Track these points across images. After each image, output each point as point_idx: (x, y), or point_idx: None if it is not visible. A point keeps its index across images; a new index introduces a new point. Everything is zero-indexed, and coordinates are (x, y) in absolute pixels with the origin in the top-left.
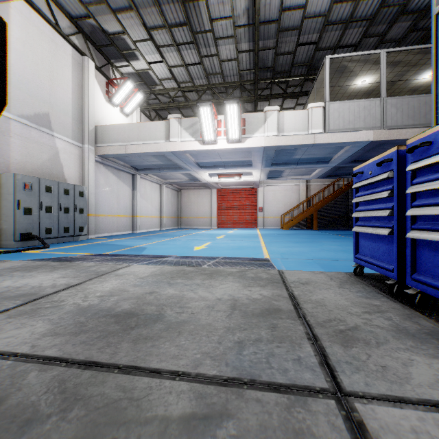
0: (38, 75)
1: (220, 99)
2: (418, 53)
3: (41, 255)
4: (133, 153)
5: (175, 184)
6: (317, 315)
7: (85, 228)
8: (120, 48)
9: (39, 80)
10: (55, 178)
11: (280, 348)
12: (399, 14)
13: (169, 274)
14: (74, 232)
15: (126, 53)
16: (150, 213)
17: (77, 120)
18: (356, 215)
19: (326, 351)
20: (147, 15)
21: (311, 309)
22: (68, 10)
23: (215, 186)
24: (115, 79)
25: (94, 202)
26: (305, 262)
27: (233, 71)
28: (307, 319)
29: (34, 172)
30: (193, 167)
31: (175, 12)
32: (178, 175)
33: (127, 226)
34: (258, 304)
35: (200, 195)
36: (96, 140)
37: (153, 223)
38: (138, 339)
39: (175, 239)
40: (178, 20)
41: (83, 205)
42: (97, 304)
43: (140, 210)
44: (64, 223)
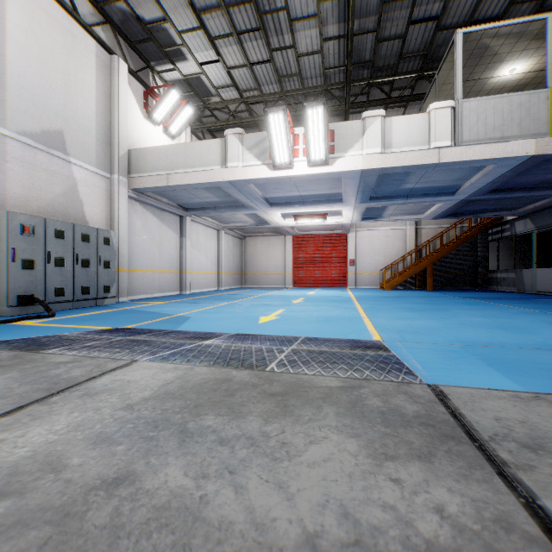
0: (47, 78)
1: (297, 111)
2: None
3: (31, 329)
4: (177, 185)
5: (238, 229)
6: None
7: (113, 287)
8: (161, 44)
9: (49, 85)
10: (72, 220)
11: None
12: None
13: (194, 394)
14: (97, 293)
15: (170, 52)
16: (204, 268)
17: (104, 141)
18: None
19: None
20: None
21: None
22: None
23: (290, 232)
24: (156, 87)
25: (126, 253)
26: (449, 350)
27: (315, 70)
28: None
29: (42, 211)
30: (260, 204)
31: None
32: (241, 216)
33: (173, 285)
34: None
35: (270, 244)
36: (129, 169)
37: (209, 281)
38: None
39: (234, 303)
40: None
41: (110, 256)
42: None
43: (190, 264)
44: (83, 282)
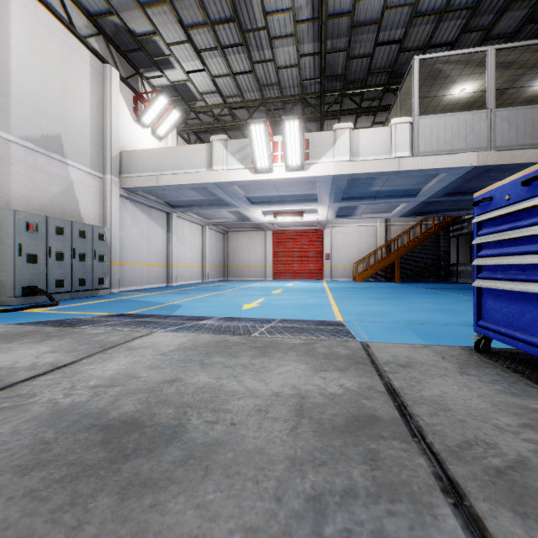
0: (46, 87)
1: (277, 117)
2: (537, 50)
3: (44, 315)
4: (167, 185)
5: (221, 225)
6: (442, 430)
7: (106, 279)
8: (151, 53)
9: (48, 93)
10: (69, 217)
11: (394, 516)
12: (511, 0)
13: (203, 348)
14: (92, 285)
15: (158, 60)
16: (189, 261)
17: (97, 144)
18: (480, 262)
19: (488, 529)
20: (183, 9)
21: (428, 416)
22: (86, 5)
23: (271, 228)
24: (145, 93)
25: (118, 247)
26: (393, 327)
27: (293, 81)
28: (428, 440)
29: (42, 209)
30: (243, 202)
31: (219, 5)
32: (224, 213)
33: (160, 278)
34: (340, 406)
35: (252, 239)
36: (121, 169)
37: (194, 274)
38: (130, 487)
39: (219, 293)
40: (223, 16)
41: (104, 251)
42: (84, 403)
43: (176, 258)
44: (80, 274)
